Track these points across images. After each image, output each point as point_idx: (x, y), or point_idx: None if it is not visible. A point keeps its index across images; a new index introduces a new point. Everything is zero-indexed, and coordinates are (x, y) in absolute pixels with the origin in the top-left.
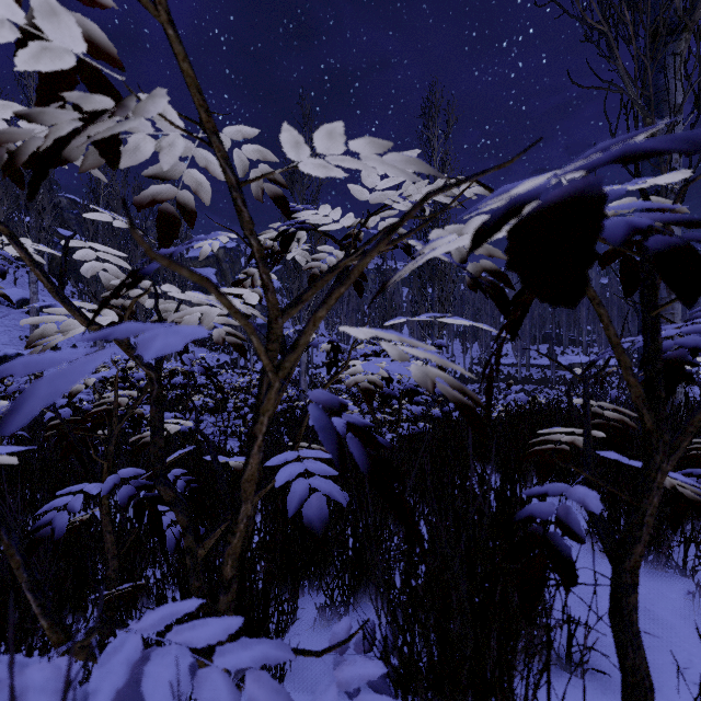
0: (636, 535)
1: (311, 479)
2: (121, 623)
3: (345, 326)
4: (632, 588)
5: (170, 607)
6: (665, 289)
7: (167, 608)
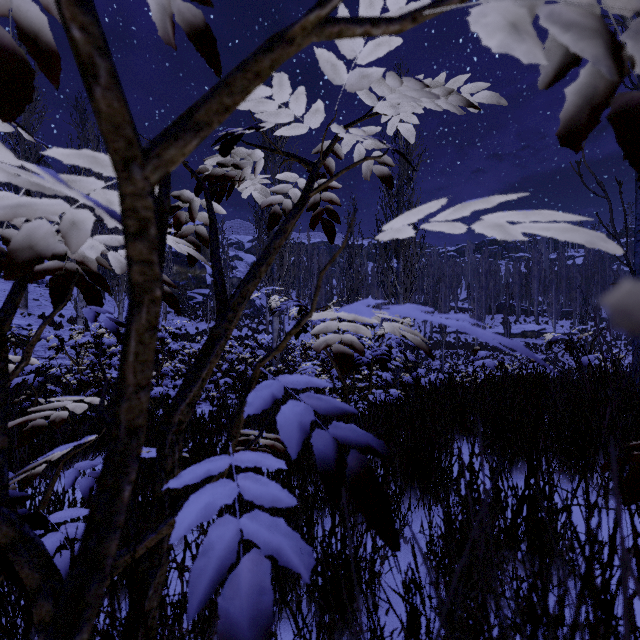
0: None
1: (245, 517)
2: None
3: None
4: None
5: None
6: None
7: None
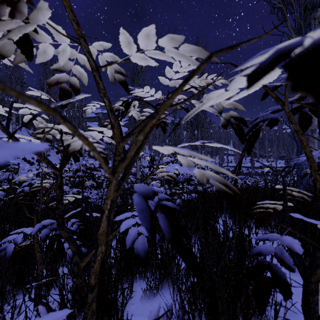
0: (318, 263)
1: (139, 227)
2: (40, 302)
3: (156, 146)
4: (315, 292)
5: (49, 317)
6: (310, 131)
7: (46, 318)
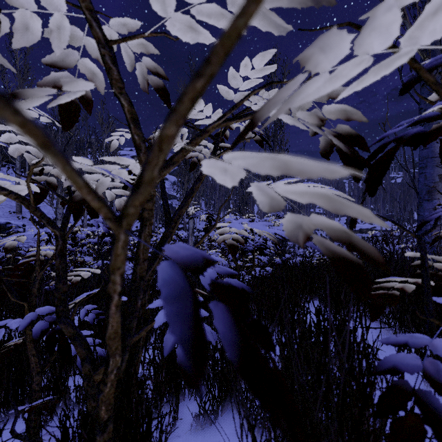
0: None
1: None
2: (29, 438)
3: (208, 163)
4: None
5: None
6: (437, 176)
7: None
